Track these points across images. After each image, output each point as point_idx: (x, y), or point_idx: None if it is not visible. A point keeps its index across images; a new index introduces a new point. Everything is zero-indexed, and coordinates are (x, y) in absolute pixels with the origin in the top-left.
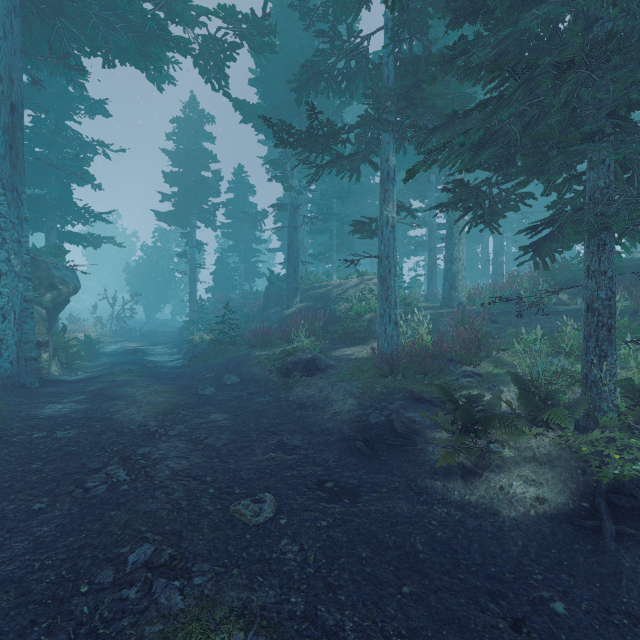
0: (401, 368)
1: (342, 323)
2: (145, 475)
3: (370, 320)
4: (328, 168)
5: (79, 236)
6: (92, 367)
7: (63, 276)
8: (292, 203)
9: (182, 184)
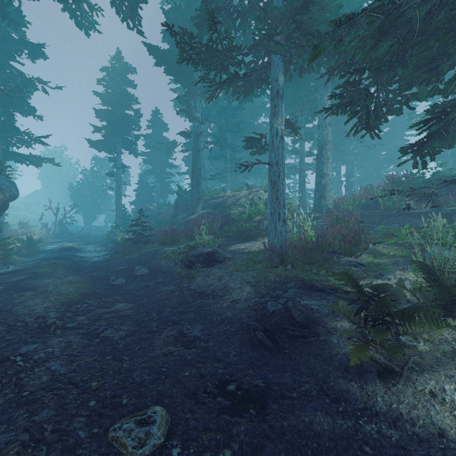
0: (290, 259)
1: (236, 224)
2: (15, 385)
3: (259, 221)
4: (225, 87)
5: (21, 155)
6: (27, 261)
7: (0, 185)
8: (195, 131)
9: (110, 119)
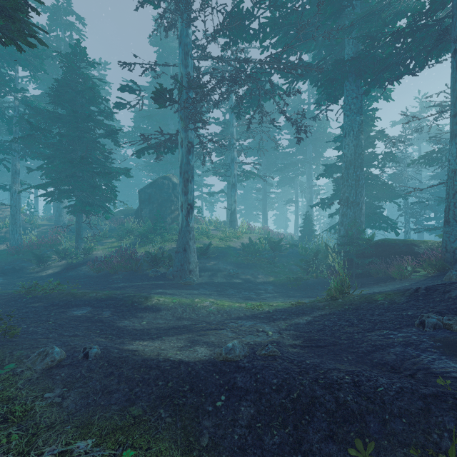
0: (22, 251)
1: None
2: None
3: (6, 232)
4: None
5: None
6: None
7: None
8: None
9: None
